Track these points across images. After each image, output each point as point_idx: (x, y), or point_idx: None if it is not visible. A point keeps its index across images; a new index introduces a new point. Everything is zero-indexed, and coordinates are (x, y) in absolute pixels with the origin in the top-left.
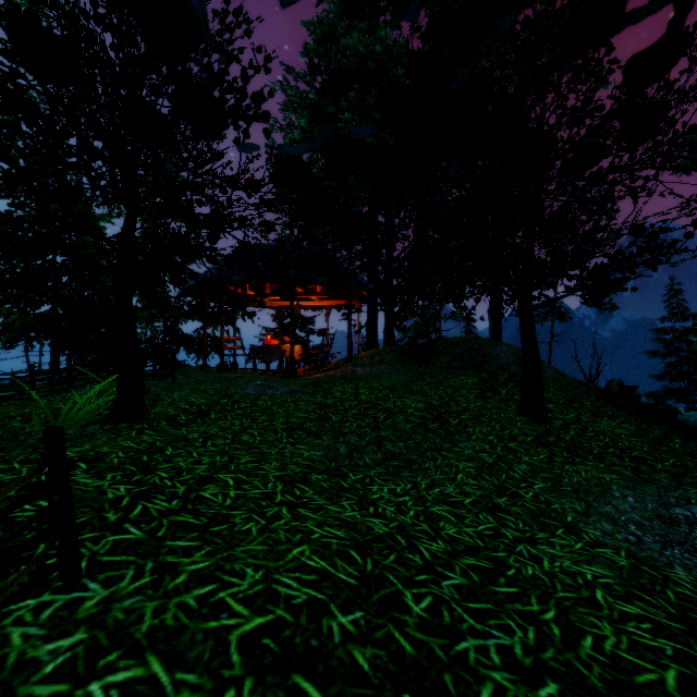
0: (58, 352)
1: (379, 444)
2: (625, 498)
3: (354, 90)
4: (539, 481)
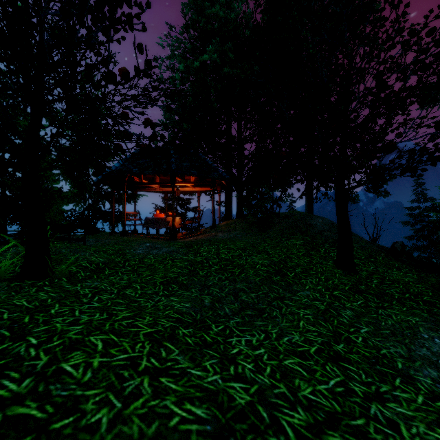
0: (5, 222)
1: (236, 295)
2: (433, 339)
3: (216, 42)
4: (363, 326)
